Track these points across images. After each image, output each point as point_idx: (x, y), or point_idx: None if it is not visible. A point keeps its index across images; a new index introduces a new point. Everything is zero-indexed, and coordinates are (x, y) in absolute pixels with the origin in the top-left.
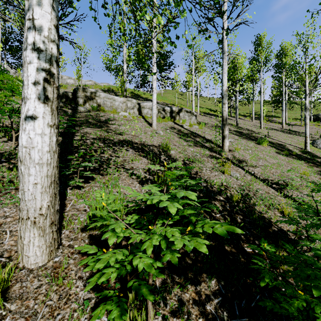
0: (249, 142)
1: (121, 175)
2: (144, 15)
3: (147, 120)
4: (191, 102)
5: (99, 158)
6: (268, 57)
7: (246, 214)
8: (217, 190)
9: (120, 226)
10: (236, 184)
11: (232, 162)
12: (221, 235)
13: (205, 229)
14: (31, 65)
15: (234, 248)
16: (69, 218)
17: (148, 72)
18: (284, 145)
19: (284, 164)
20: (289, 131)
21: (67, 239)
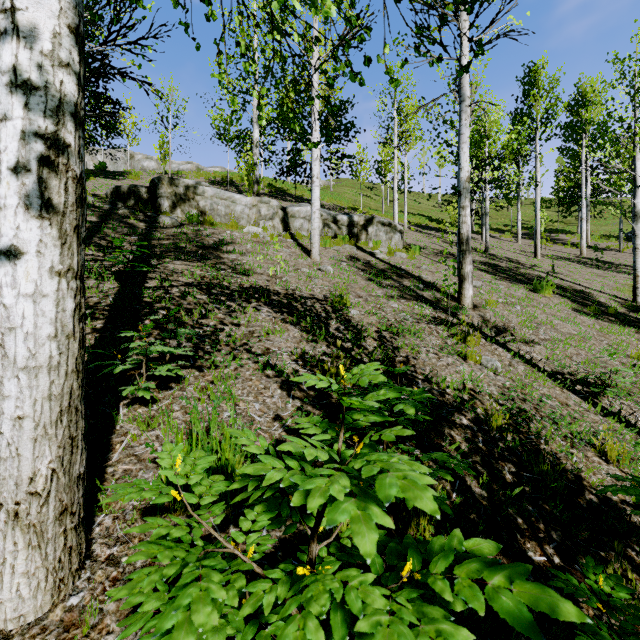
0: (514, 288)
1: (241, 369)
2: (291, 12)
3: (301, 242)
4: (390, 204)
5: (195, 328)
6: (552, 109)
7: (524, 462)
8: (455, 400)
9: (208, 595)
10: (495, 386)
11: (483, 334)
12: (519, 630)
13: (461, 595)
14: (7, 124)
15: (503, 552)
16: (117, 482)
17: (303, 144)
18: (588, 292)
19: (593, 336)
20: (595, 262)
21: (106, 540)
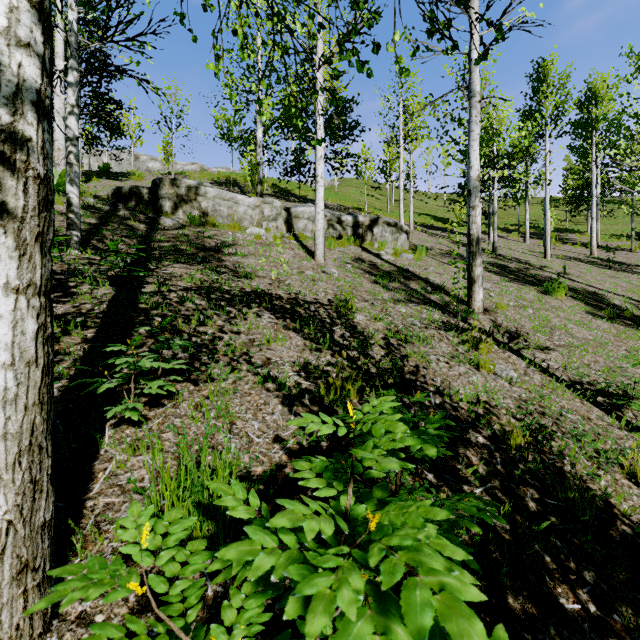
0: (525, 290)
1: (240, 382)
2: None
3: (305, 243)
4: (395, 203)
5: (192, 337)
6: (562, 106)
7: (547, 487)
8: (469, 415)
9: None
10: (510, 398)
11: (495, 340)
12: None
13: None
14: None
15: (532, 600)
16: (97, 518)
17: (307, 143)
18: (602, 294)
19: (610, 342)
20: (606, 262)
21: None
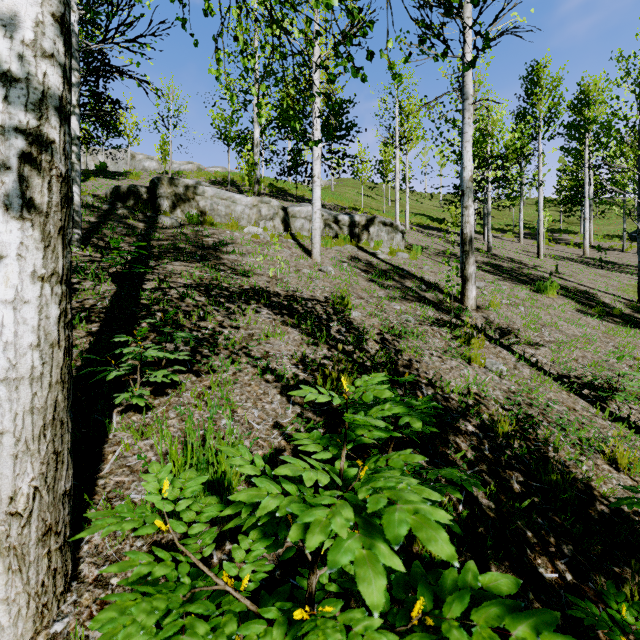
0: (518, 288)
1: (240, 374)
2: (291, 5)
3: (302, 242)
4: (391, 204)
5: (193, 331)
6: (555, 108)
7: (532, 471)
8: (459, 406)
9: None
10: (500, 390)
11: (487, 336)
12: None
13: None
14: None
15: (513, 569)
16: (109, 495)
17: (304, 143)
18: (592, 293)
19: (599, 338)
20: (598, 262)
21: (94, 559)
